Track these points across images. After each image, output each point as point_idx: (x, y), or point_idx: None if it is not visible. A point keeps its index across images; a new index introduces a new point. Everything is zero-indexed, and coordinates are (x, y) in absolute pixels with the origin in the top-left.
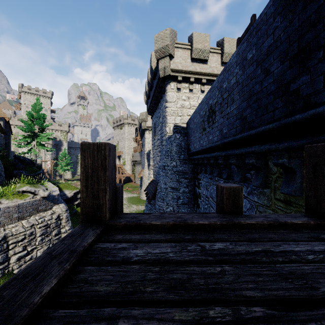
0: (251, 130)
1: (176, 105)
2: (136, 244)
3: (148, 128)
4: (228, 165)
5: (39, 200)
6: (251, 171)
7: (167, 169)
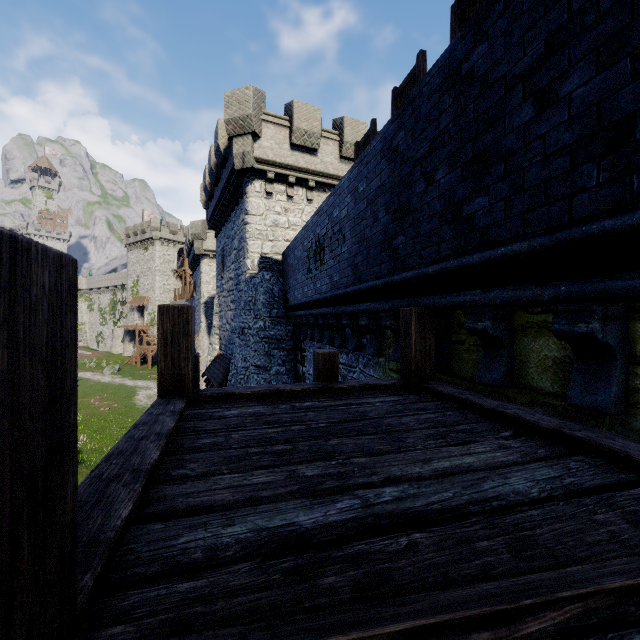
0: (362, 283)
1: (265, 221)
2: (228, 408)
3: (208, 254)
4: (341, 328)
5: None
6: (367, 336)
7: (249, 334)
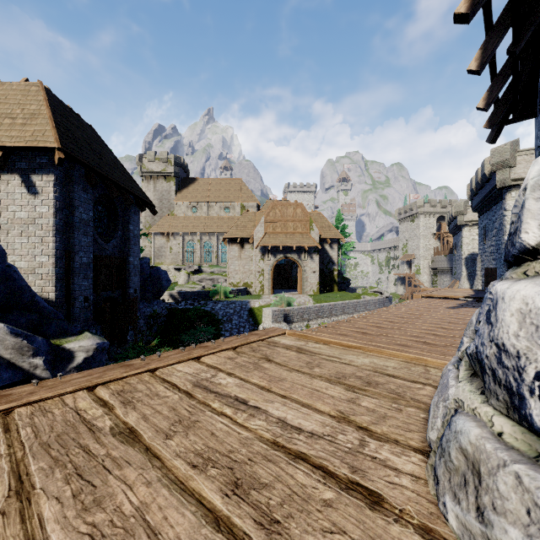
0: None
1: None
2: None
3: (467, 223)
4: None
5: (384, 298)
6: None
7: None
